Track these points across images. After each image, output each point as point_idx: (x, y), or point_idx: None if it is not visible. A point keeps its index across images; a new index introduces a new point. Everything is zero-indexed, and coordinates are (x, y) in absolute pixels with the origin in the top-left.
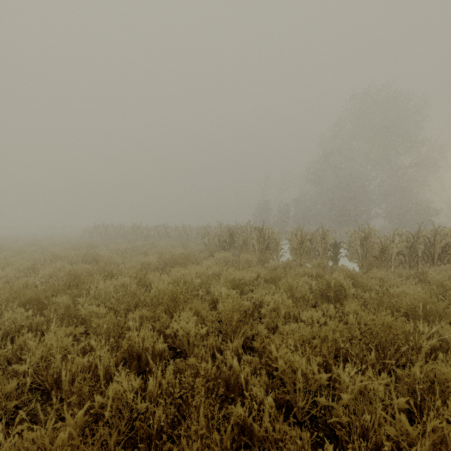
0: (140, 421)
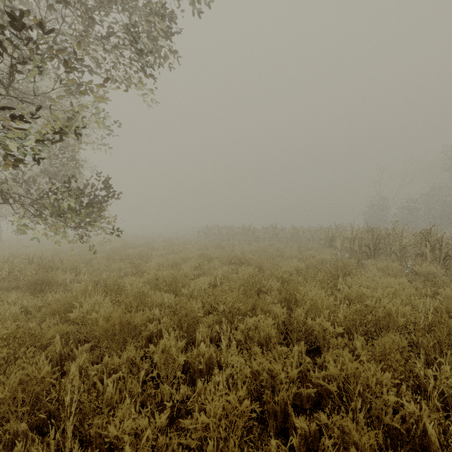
0: None
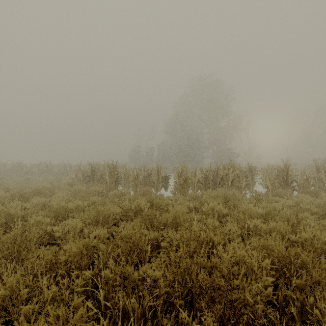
0: None
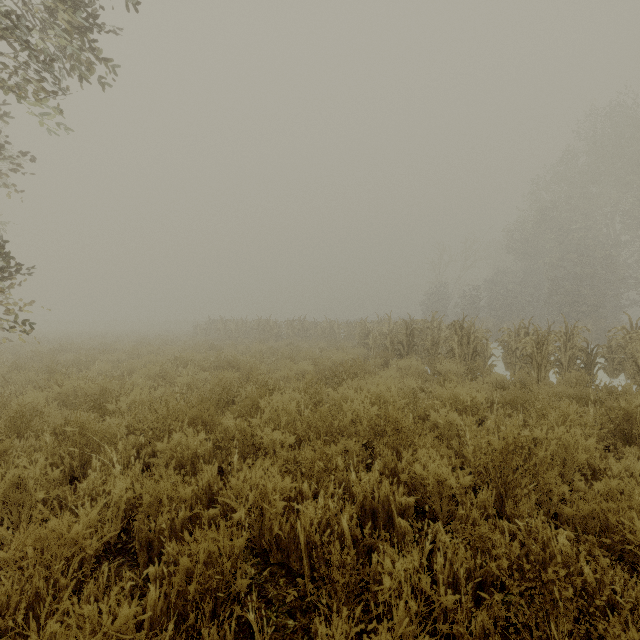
0: (457, 625)
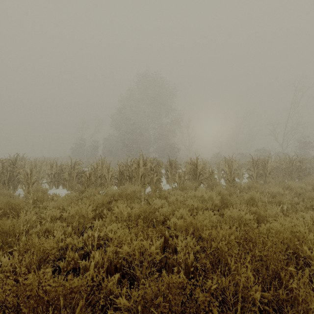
0: None
